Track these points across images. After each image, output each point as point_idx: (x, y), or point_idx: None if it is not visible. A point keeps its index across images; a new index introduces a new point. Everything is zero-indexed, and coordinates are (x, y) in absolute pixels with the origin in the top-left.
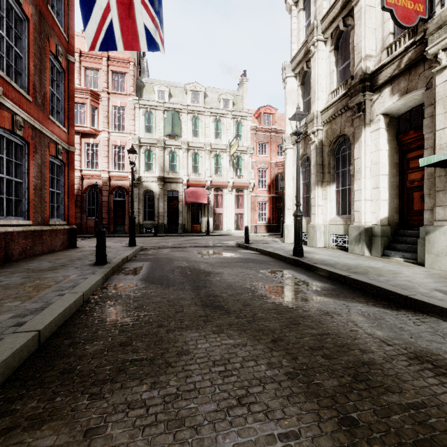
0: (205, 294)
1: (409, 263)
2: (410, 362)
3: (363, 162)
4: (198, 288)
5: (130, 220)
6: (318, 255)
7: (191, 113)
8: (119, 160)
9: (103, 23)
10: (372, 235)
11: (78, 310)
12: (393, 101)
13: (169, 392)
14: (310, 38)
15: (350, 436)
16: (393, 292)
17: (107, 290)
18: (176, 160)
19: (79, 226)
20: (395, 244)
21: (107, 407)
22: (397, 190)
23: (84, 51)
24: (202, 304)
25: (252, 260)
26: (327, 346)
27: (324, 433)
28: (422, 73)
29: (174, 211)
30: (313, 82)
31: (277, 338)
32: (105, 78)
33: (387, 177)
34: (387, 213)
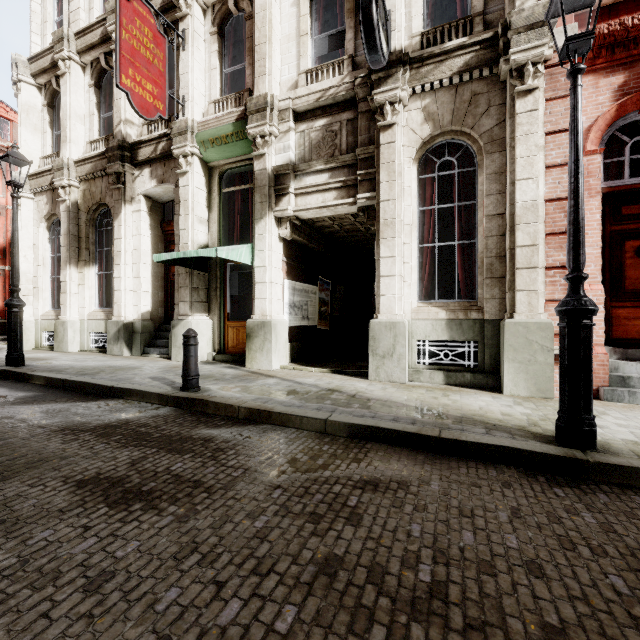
0: None
1: (162, 359)
2: (51, 434)
3: (124, 245)
4: None
5: None
6: (56, 361)
7: None
8: None
9: None
10: (134, 332)
11: None
12: (152, 186)
13: None
14: (58, 47)
15: None
16: (103, 386)
17: None
18: None
19: None
20: (156, 340)
21: None
22: (162, 282)
23: None
24: None
25: None
26: None
27: None
28: (174, 169)
29: None
30: (65, 115)
31: None
32: None
33: (150, 267)
34: (150, 306)
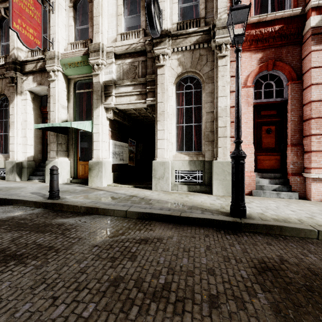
0: None
1: (40, 182)
2: None
3: (16, 118)
4: None
5: None
6: None
7: None
8: None
9: None
10: (22, 167)
11: None
12: (34, 86)
13: None
14: None
15: None
16: None
17: None
18: None
19: None
20: (37, 172)
21: None
22: (40, 139)
23: None
24: None
25: None
26: None
27: None
28: (47, 78)
29: None
30: None
31: None
32: None
33: (33, 131)
34: (33, 153)
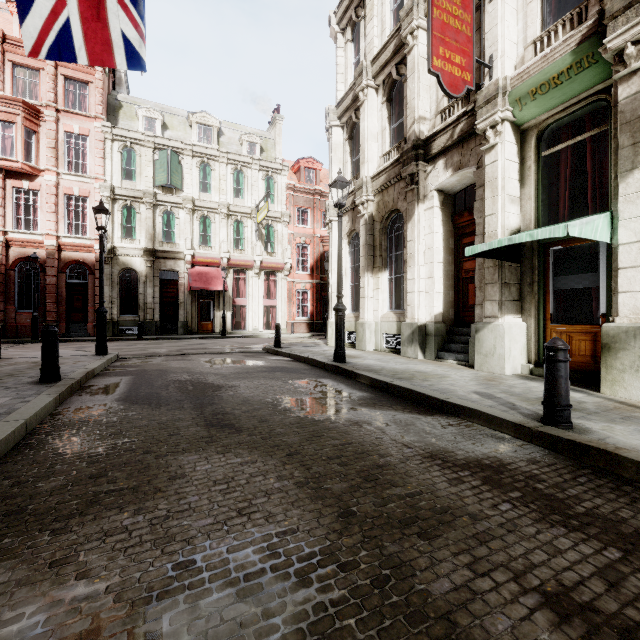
0: (212, 412)
1: (461, 366)
2: (423, 460)
3: (417, 246)
4: (203, 405)
5: (99, 315)
6: (365, 360)
7: (199, 157)
8: (77, 220)
9: (56, 24)
10: (426, 334)
11: (19, 444)
12: (447, 176)
13: (157, 515)
14: (359, 81)
15: (345, 524)
16: (431, 397)
17: (64, 416)
18: (174, 224)
19: (1, 325)
20: (449, 344)
21: (77, 539)
22: (452, 281)
23: (10, 35)
24: (207, 424)
25: (281, 369)
26: (347, 455)
27: (321, 525)
28: (474, 149)
29: (171, 301)
30: (363, 139)
31: (294, 452)
32: (52, 86)
33: (442, 265)
34: (442, 308)
